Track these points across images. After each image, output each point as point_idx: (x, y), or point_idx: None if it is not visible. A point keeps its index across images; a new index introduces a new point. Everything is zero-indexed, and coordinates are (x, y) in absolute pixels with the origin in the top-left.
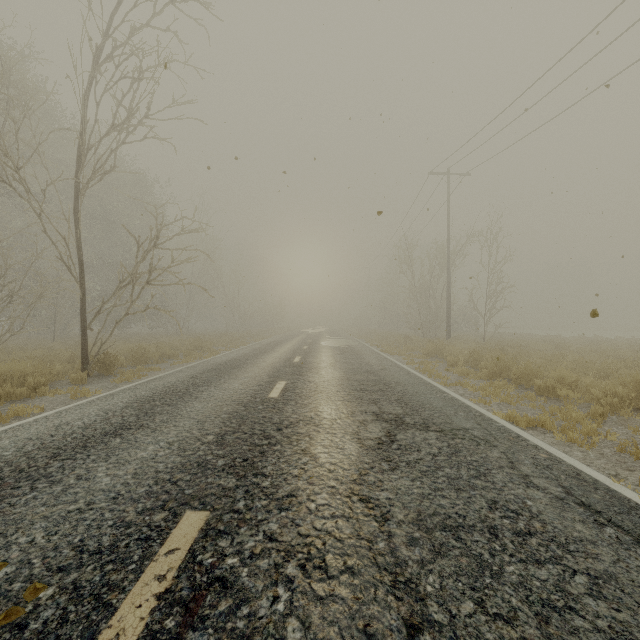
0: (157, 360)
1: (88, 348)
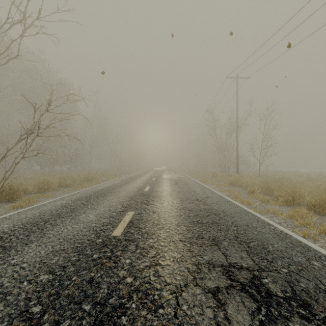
0: (56, 188)
1: (17, 180)
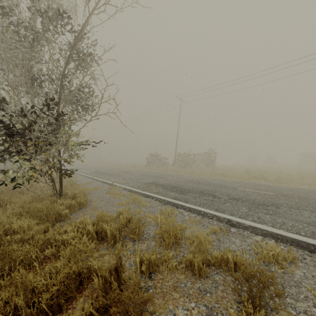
0: None
1: None
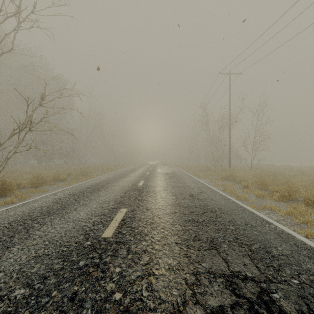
0: (50, 183)
1: (13, 174)
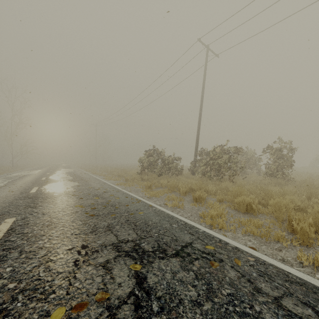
0: (21, 167)
1: None
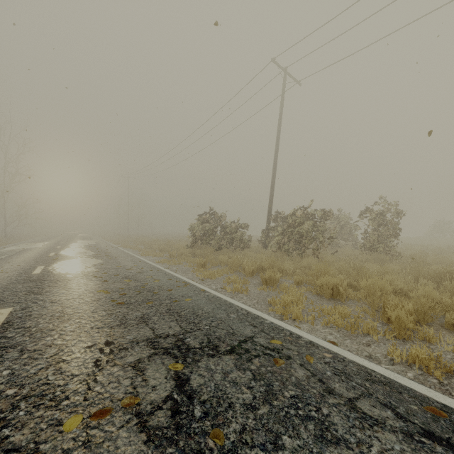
0: (18, 238)
1: None
